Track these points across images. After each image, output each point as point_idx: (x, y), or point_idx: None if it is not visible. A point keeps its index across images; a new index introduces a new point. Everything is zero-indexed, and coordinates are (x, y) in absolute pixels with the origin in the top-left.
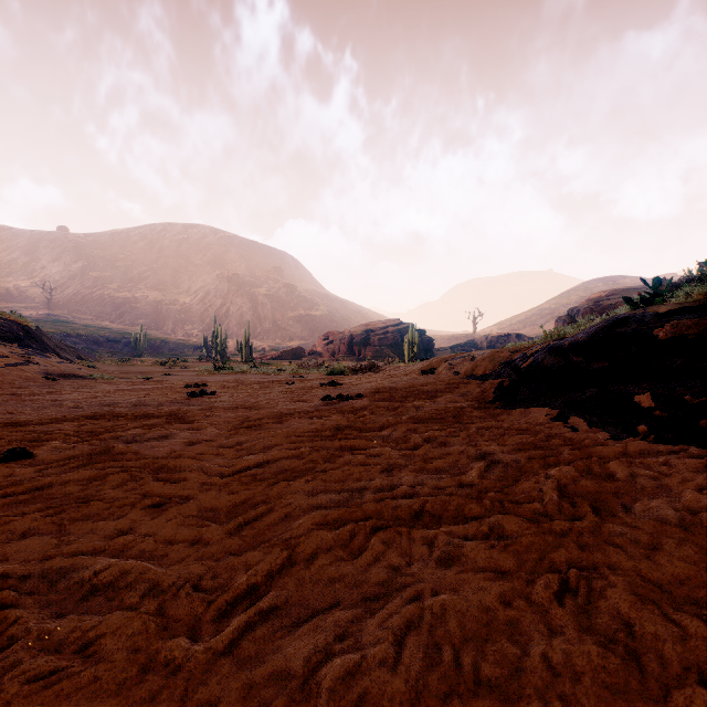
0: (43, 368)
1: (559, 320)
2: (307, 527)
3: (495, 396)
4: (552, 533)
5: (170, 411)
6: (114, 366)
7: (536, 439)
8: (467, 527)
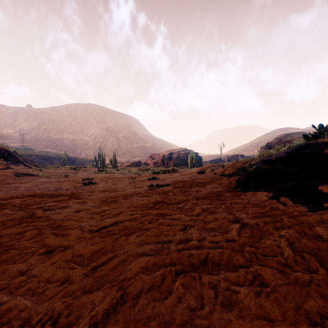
0: (15, 171)
1: (262, 148)
2: (135, 270)
3: (236, 185)
4: (298, 283)
5: (72, 192)
6: (51, 169)
7: (265, 210)
8: (238, 275)
